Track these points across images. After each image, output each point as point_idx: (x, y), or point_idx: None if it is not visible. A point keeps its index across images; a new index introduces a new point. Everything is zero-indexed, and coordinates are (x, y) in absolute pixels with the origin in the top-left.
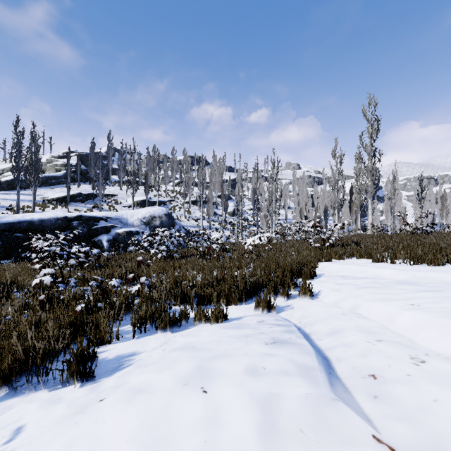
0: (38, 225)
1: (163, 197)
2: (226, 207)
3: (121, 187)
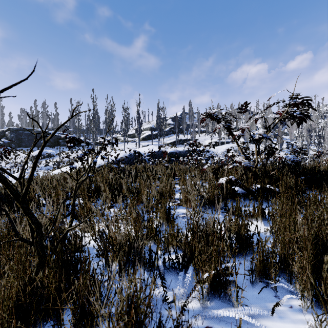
0: (178, 154)
1: (226, 139)
2: (281, 143)
3: (199, 134)
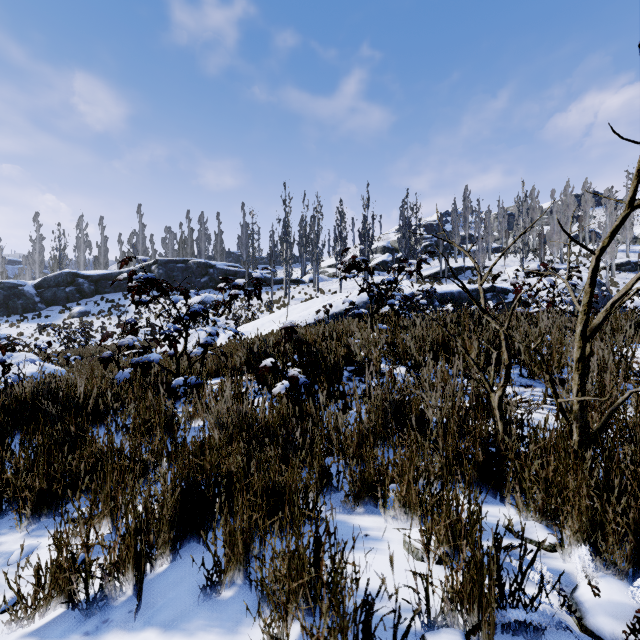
0: (457, 297)
1: (555, 264)
2: None
3: (489, 255)
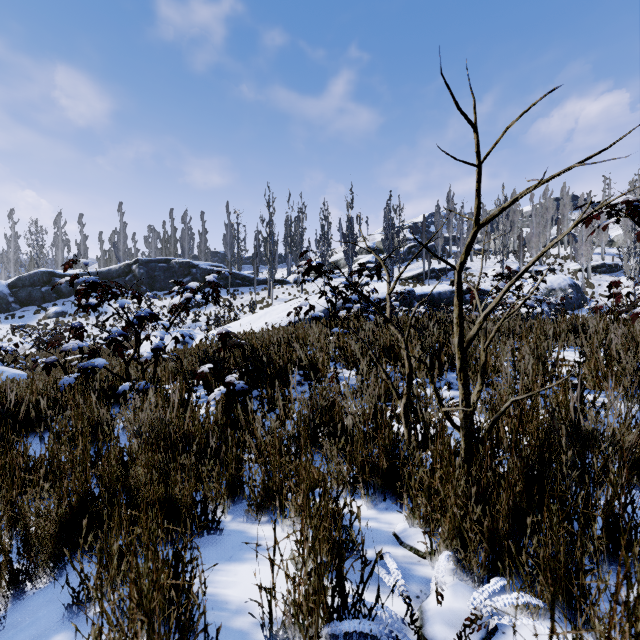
0: (437, 298)
1: (534, 266)
2: None
3: (471, 257)
